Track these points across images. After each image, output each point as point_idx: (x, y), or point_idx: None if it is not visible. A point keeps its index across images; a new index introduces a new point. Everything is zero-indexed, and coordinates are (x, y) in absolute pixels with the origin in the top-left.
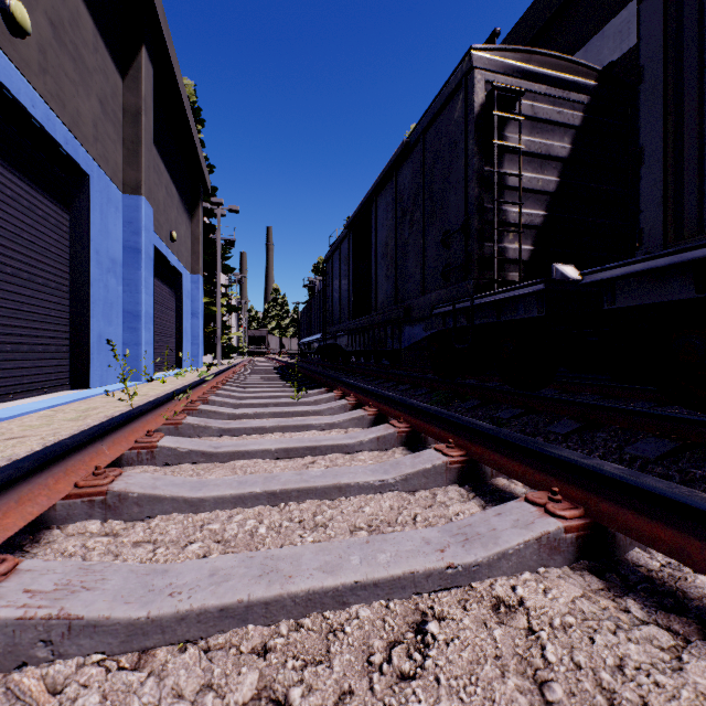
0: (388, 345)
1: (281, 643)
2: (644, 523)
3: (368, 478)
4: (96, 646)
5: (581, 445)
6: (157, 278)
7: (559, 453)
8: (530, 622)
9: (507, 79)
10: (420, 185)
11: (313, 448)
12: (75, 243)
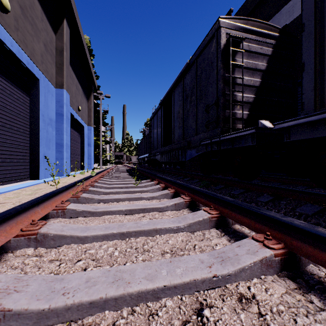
0: (180, 159)
1: (123, 323)
2: (318, 253)
3: (171, 225)
4: (19, 325)
5: (274, 207)
6: (71, 128)
7: (269, 214)
8: (259, 309)
9: (236, 32)
10: (195, 83)
11: (143, 209)
12: (32, 111)
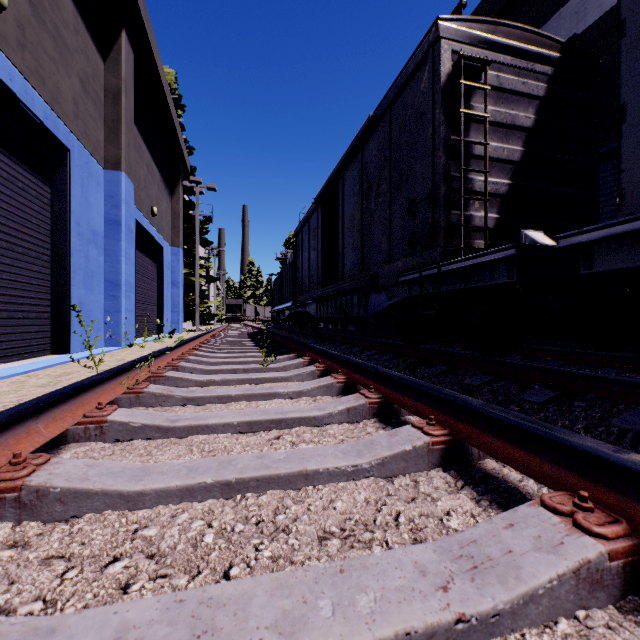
0: (355, 312)
1: None
2: None
3: (340, 462)
4: None
5: (561, 415)
6: (138, 250)
7: (580, 443)
8: None
9: (474, 50)
10: (386, 157)
11: (279, 421)
12: (56, 214)
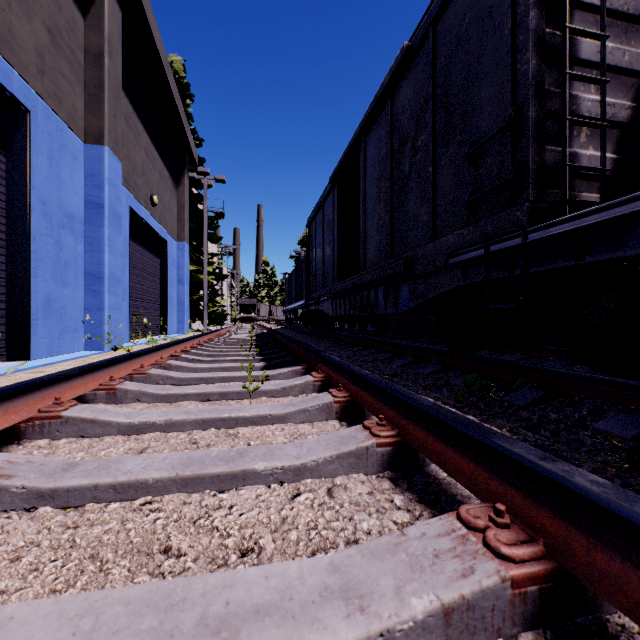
0: (380, 309)
1: None
2: None
3: None
4: None
5: None
6: (136, 242)
7: None
8: None
9: None
10: (429, 95)
11: None
12: (13, 189)
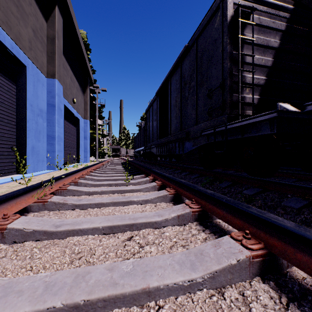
0: (177, 152)
1: None
2: None
3: (177, 278)
4: None
5: None
6: (66, 120)
7: None
8: None
9: (245, 3)
10: (195, 67)
11: (131, 225)
12: (19, 100)
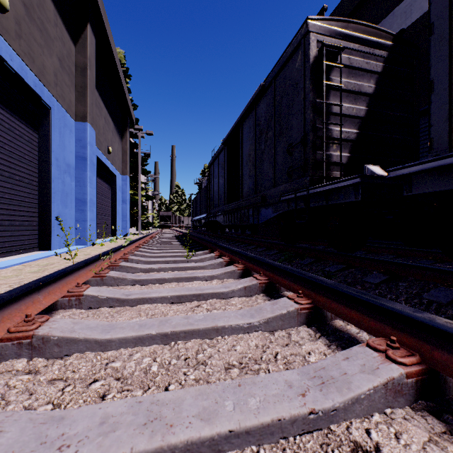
0: (250, 221)
1: None
2: None
3: (239, 321)
4: None
5: (390, 291)
6: (98, 177)
7: (393, 307)
8: None
9: (332, 40)
10: (272, 114)
11: (198, 295)
12: (42, 153)
